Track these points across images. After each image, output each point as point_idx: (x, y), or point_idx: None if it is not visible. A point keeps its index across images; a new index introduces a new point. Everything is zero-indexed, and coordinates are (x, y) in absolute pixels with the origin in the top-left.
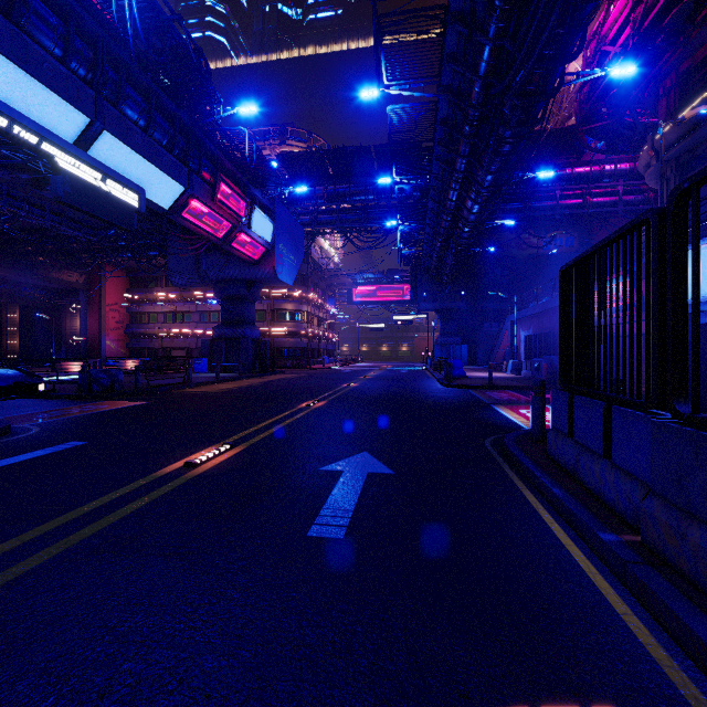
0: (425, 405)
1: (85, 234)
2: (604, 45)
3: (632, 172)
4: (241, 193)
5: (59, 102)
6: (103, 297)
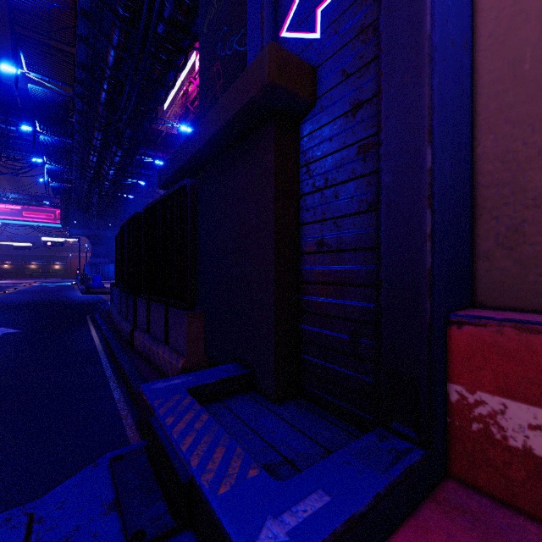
0: (59, 305)
1: None
2: (188, 103)
3: None
4: None
5: None
6: None
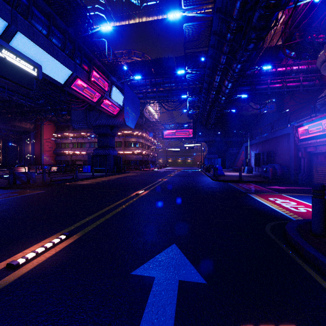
0: (208, 194)
1: (27, 102)
2: None
3: (307, 70)
4: (105, 78)
5: None
6: (42, 135)
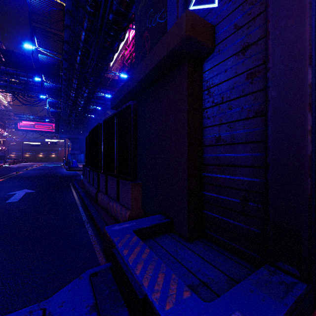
0: (55, 177)
1: None
2: (124, 61)
3: None
4: None
5: None
6: None
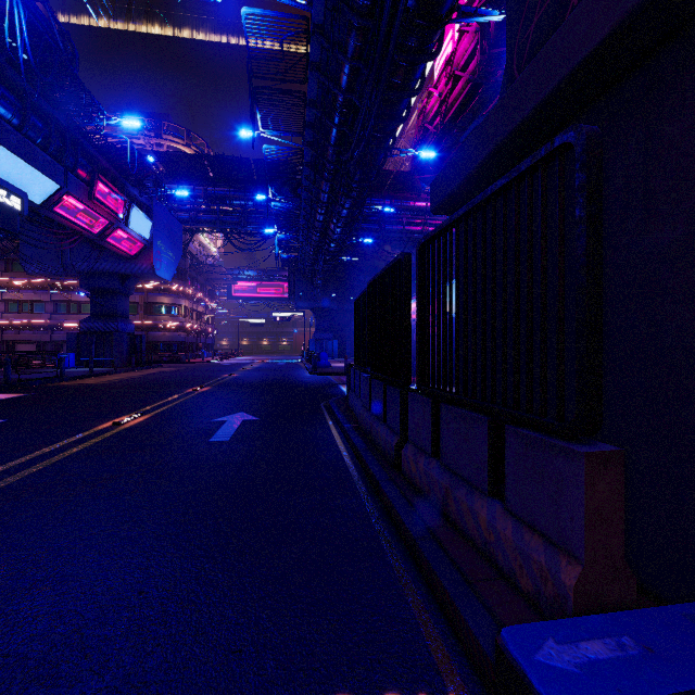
0: (291, 387)
1: None
2: (426, 123)
3: None
4: (119, 193)
5: None
6: None
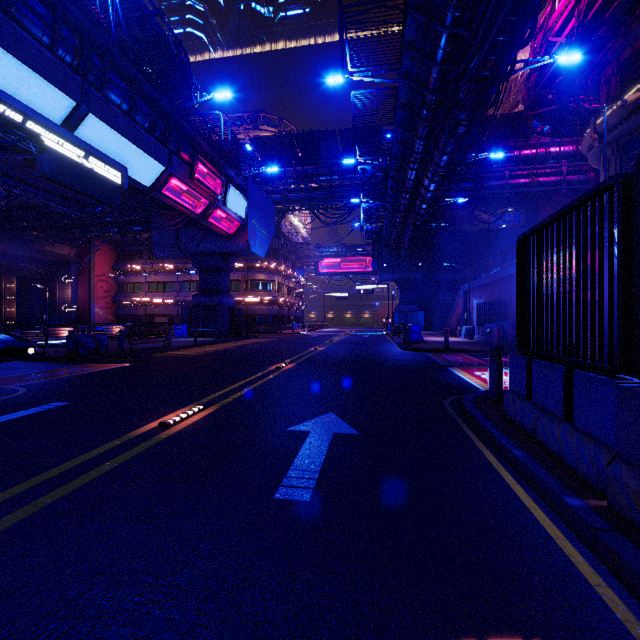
0: (387, 368)
1: (75, 211)
2: (551, 36)
3: (575, 154)
4: (217, 173)
5: (46, 86)
6: (92, 269)
